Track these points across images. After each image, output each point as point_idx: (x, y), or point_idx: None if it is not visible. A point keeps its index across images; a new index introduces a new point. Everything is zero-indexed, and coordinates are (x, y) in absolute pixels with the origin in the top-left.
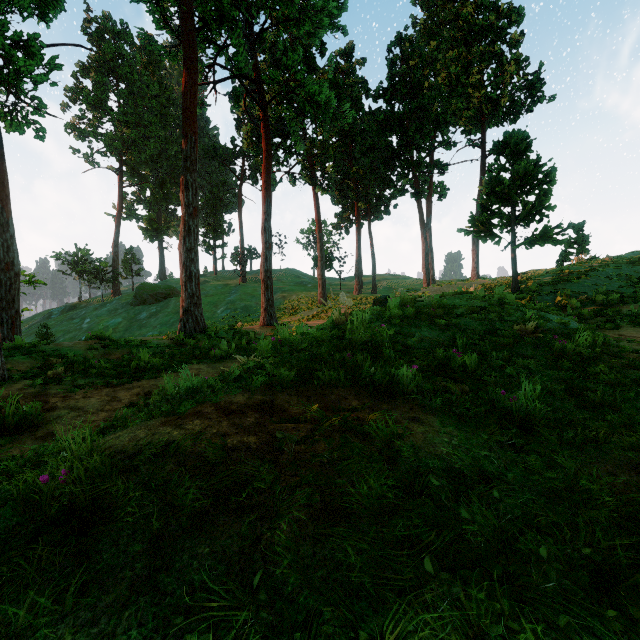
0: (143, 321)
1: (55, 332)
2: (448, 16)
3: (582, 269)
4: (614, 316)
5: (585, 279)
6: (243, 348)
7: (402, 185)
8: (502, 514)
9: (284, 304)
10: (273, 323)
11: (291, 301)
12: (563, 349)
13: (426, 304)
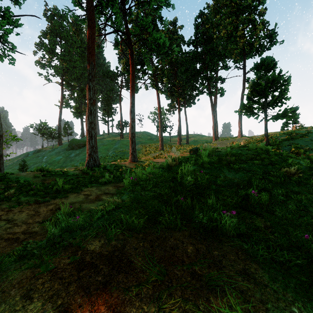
0: (72, 158)
1: (29, 163)
2: (226, 1)
3: (302, 132)
4: None
5: (305, 137)
6: (118, 176)
7: (202, 88)
8: None
9: (142, 149)
10: (135, 161)
11: (145, 148)
12: None
13: (222, 153)
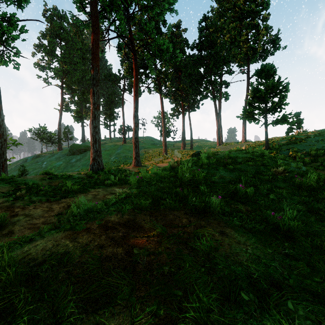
0: (73, 163)
1: (28, 169)
2: (230, 5)
3: (302, 137)
4: (322, 162)
5: (304, 142)
6: (122, 179)
7: (206, 93)
8: (297, 324)
9: (145, 155)
10: (139, 165)
11: (149, 153)
12: (301, 183)
13: (221, 156)
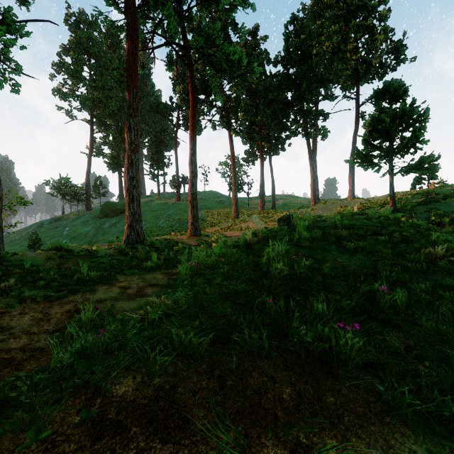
0: (106, 229)
1: (44, 237)
2: None
3: (445, 191)
4: None
5: (450, 200)
6: (171, 259)
7: (296, 128)
8: None
9: (207, 217)
10: (198, 234)
11: (212, 215)
12: None
13: (327, 224)
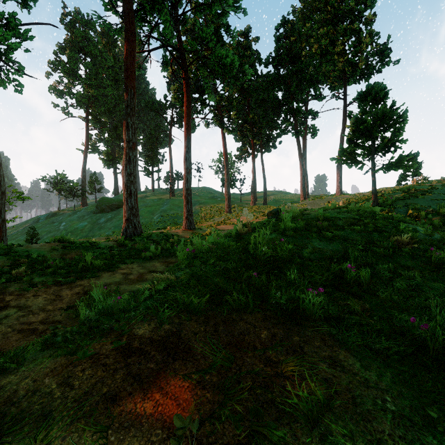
0: (102, 224)
1: (41, 232)
2: (319, 4)
3: (424, 187)
4: None
5: (428, 195)
6: (168, 249)
7: (286, 127)
8: None
9: (201, 212)
10: (192, 228)
11: (206, 210)
12: (441, 261)
13: (311, 217)
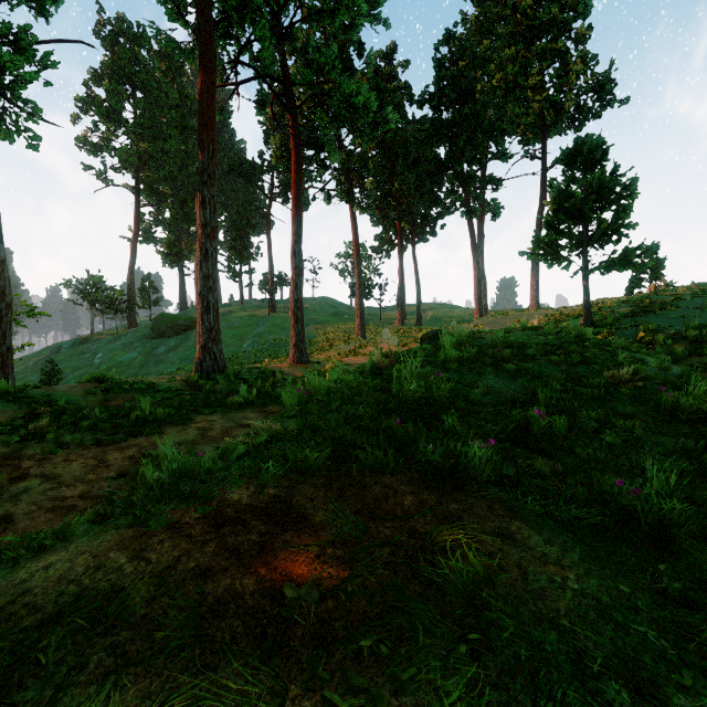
0: (161, 356)
1: (64, 368)
2: (504, 10)
3: (665, 298)
4: None
5: (670, 310)
6: (267, 393)
7: (451, 202)
8: None
9: (318, 337)
10: (304, 361)
11: (325, 334)
12: (675, 405)
13: (487, 342)
